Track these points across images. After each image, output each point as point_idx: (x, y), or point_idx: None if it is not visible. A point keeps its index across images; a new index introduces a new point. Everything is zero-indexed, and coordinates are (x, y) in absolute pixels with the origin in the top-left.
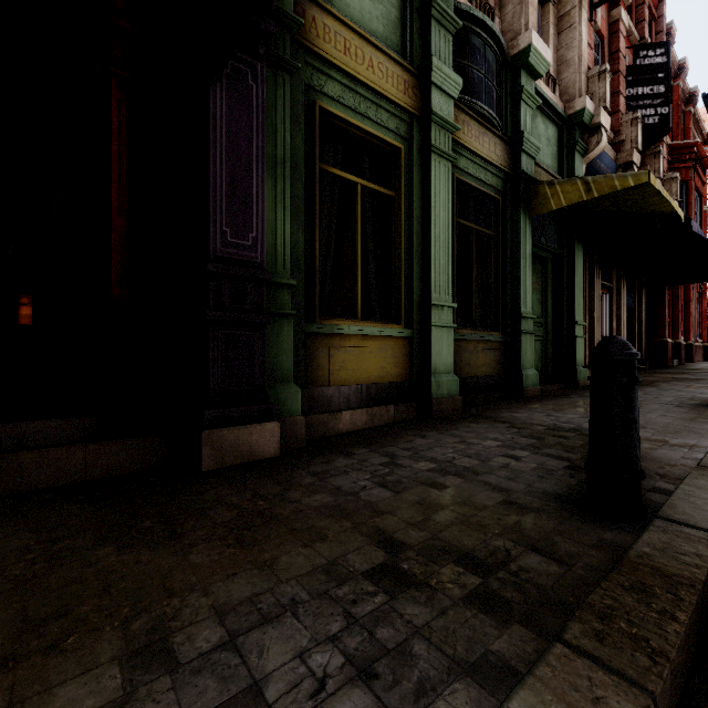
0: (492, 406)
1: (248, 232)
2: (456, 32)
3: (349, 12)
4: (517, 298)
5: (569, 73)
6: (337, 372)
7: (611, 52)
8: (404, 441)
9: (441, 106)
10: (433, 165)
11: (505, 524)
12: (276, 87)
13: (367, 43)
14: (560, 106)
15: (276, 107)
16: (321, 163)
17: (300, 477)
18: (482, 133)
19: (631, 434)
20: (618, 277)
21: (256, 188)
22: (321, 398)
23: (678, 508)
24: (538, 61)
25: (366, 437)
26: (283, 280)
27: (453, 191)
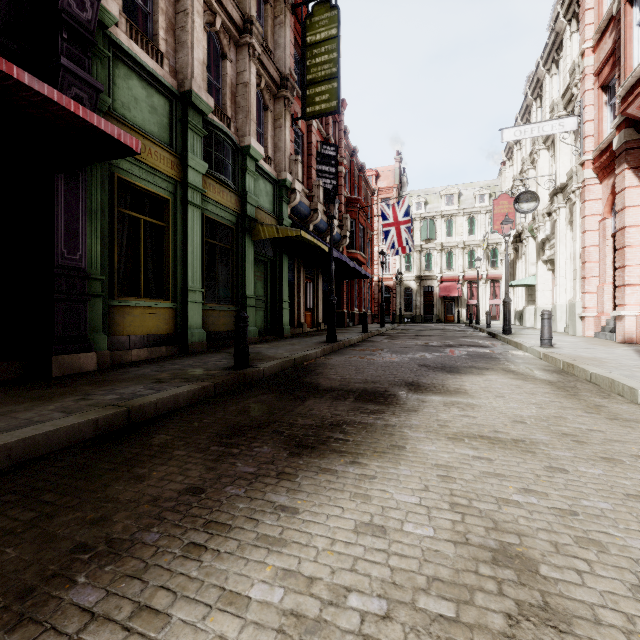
0: (227, 347)
1: (77, 252)
2: (206, 130)
3: (136, 120)
4: (245, 286)
5: (280, 155)
6: (129, 327)
7: (308, 142)
8: (169, 361)
9: (195, 178)
10: (189, 211)
11: (202, 373)
12: (91, 170)
13: (148, 140)
14: (274, 174)
15: (91, 181)
16: (118, 207)
17: (114, 373)
18: (223, 190)
19: (244, 342)
20: (318, 272)
21: (81, 228)
22: (118, 342)
23: (260, 365)
24: (256, 153)
25: (148, 362)
26: (97, 276)
27: (203, 224)
